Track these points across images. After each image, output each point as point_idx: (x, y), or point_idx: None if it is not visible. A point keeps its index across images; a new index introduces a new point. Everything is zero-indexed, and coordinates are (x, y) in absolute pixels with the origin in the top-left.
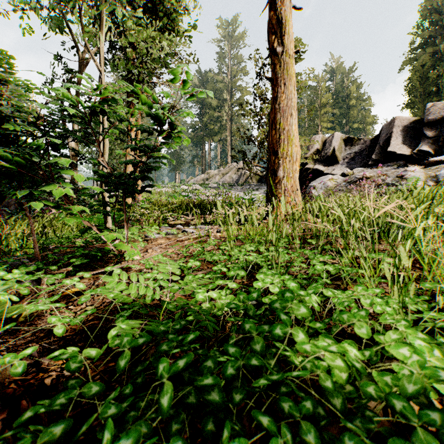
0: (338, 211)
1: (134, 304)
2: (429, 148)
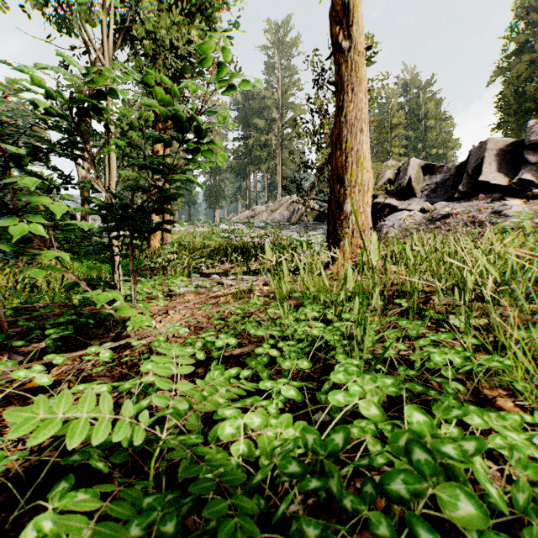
0: (486, 263)
1: (100, 444)
2: (532, 176)
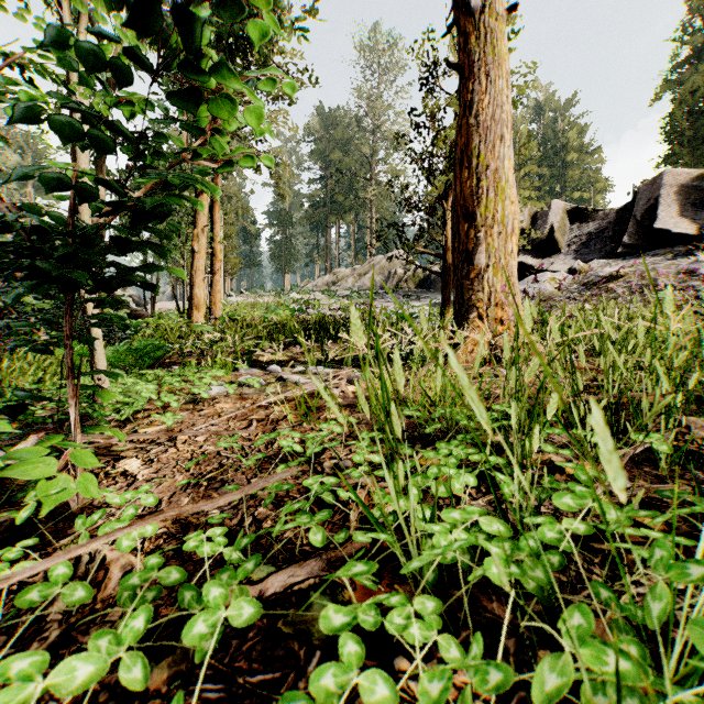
0: None
1: None
2: None
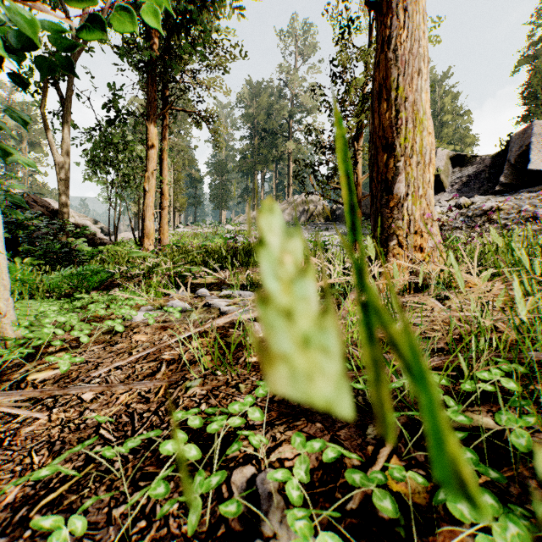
0: None
1: None
2: None
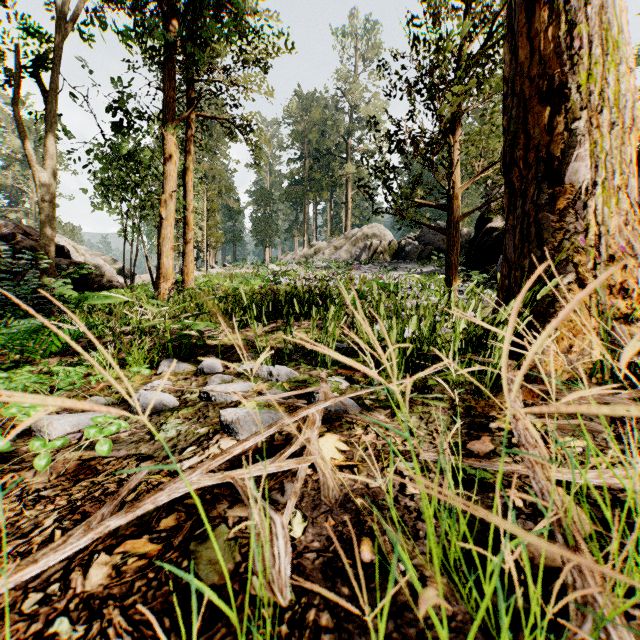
0: None
1: None
2: None
